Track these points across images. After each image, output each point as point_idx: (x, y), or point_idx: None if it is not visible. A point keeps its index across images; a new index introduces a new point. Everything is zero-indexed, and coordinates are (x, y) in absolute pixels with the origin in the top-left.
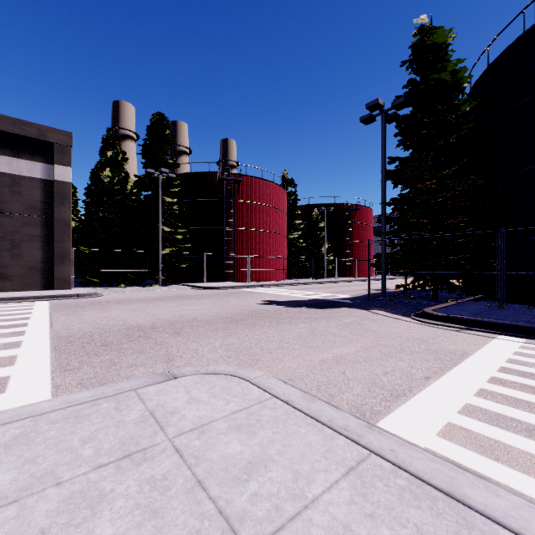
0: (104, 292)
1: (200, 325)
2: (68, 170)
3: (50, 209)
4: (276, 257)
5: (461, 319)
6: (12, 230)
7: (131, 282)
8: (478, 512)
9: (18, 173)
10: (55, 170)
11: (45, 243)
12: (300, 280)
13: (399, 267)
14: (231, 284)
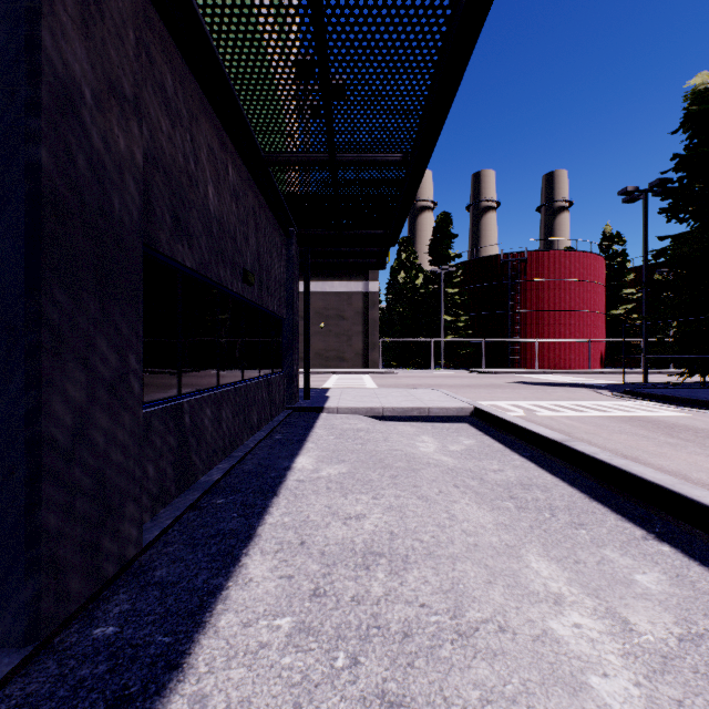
0: (399, 372)
1: (445, 386)
2: (377, 283)
3: (367, 312)
4: (580, 341)
5: (638, 392)
6: (348, 329)
7: (419, 366)
8: (455, 398)
9: (350, 291)
10: (369, 285)
11: (364, 336)
12: (619, 370)
13: (657, 351)
14: (509, 370)
